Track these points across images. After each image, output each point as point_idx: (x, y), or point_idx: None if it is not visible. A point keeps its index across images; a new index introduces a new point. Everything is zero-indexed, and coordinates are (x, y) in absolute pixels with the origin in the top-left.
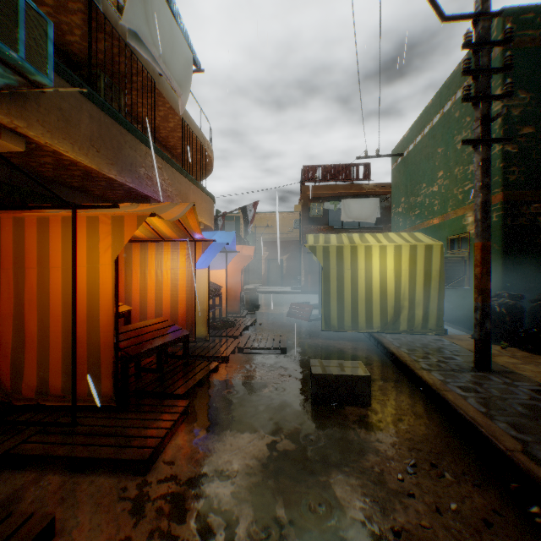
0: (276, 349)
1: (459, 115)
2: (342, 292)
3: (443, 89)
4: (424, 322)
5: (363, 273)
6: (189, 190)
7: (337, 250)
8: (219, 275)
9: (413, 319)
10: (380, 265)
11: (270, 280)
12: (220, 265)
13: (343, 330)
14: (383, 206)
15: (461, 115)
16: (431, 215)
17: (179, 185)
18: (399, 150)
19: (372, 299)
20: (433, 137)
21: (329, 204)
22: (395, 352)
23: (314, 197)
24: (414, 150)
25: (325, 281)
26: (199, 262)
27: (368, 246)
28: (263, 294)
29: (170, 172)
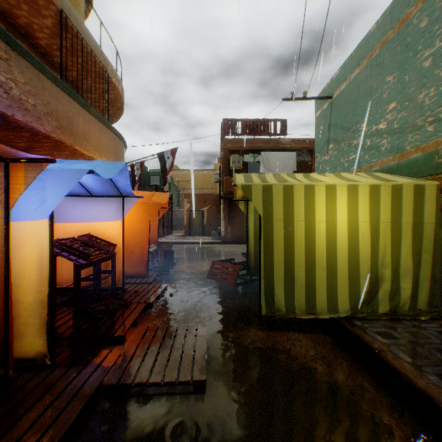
0: (185, 383)
1: (428, 22)
2: (292, 257)
3: (397, 1)
4: (412, 300)
5: (324, 227)
6: (77, 115)
7: (284, 192)
8: (112, 229)
9: (398, 296)
10: (349, 214)
11: (192, 230)
12: (114, 214)
13: (293, 314)
14: (298, 161)
15: (432, 21)
16: (375, 158)
17: (55, 102)
18: (325, 94)
19: (336, 267)
20: (378, 65)
21: (248, 156)
22: (433, 397)
23: (233, 150)
24: (348, 89)
25: (266, 240)
26: (29, 207)
27: (330, 186)
28: (183, 245)
29: (32, 74)
